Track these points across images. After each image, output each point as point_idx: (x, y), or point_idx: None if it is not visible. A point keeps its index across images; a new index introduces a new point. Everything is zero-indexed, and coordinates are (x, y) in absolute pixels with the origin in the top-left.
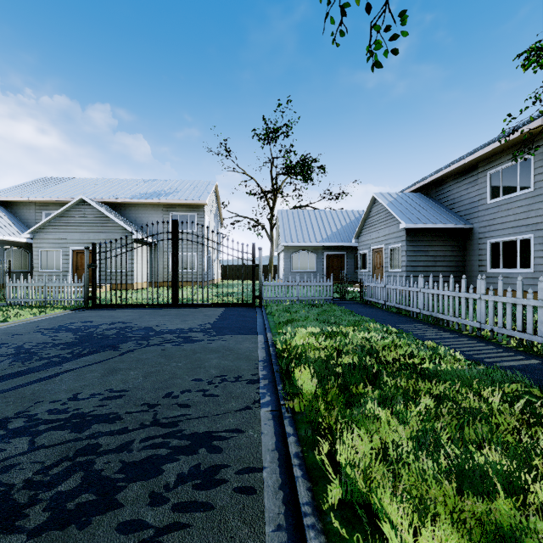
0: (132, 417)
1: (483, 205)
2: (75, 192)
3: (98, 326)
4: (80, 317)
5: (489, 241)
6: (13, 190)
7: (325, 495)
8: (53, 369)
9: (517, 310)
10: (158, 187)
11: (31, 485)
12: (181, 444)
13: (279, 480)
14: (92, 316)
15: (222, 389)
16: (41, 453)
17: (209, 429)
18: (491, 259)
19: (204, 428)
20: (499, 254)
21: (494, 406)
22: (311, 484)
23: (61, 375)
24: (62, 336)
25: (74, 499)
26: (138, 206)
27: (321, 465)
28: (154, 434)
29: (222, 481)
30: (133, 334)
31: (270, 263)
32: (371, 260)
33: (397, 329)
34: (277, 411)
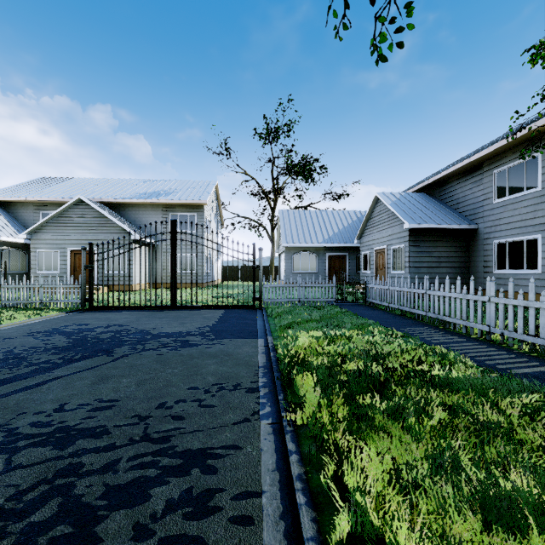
0: (121, 431)
1: (488, 205)
2: (74, 192)
3: (94, 329)
4: (75, 320)
5: (495, 241)
6: (11, 190)
7: (332, 526)
8: (42, 376)
9: (530, 314)
10: (157, 187)
11: (1, 514)
12: (173, 463)
13: (280, 507)
14: (88, 318)
15: (219, 398)
16: (17, 474)
17: (203, 445)
18: (497, 260)
19: (198, 443)
20: (505, 254)
21: (513, 420)
22: (316, 512)
23: (49, 383)
24: (55, 340)
25: (47, 532)
26: (137, 206)
27: (326, 489)
28: (144, 452)
29: (216, 509)
30: (129, 338)
31: (271, 264)
32: (373, 260)
33: (402, 333)
34: (278, 423)
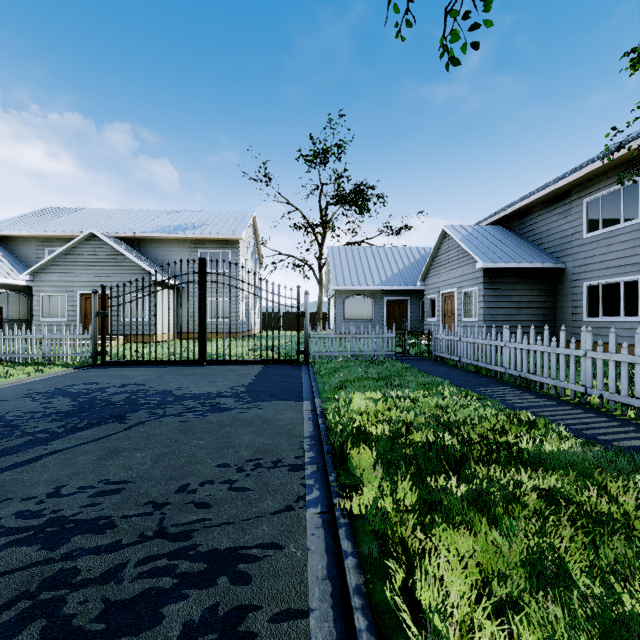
0: (130, 524)
1: (577, 240)
2: (85, 225)
3: (105, 389)
4: (84, 378)
5: (586, 283)
6: (11, 223)
7: None
8: (36, 450)
9: (636, 372)
10: (184, 220)
11: None
12: (194, 569)
13: (333, 633)
14: (100, 375)
15: (255, 479)
16: None
17: (234, 544)
18: (588, 305)
19: (227, 541)
20: (598, 299)
21: (628, 509)
22: None
23: (45, 458)
24: (57, 403)
25: None
26: (160, 242)
27: (394, 608)
28: (157, 553)
29: (249, 636)
30: (147, 400)
31: (318, 310)
32: (440, 306)
33: (478, 394)
34: (329, 513)
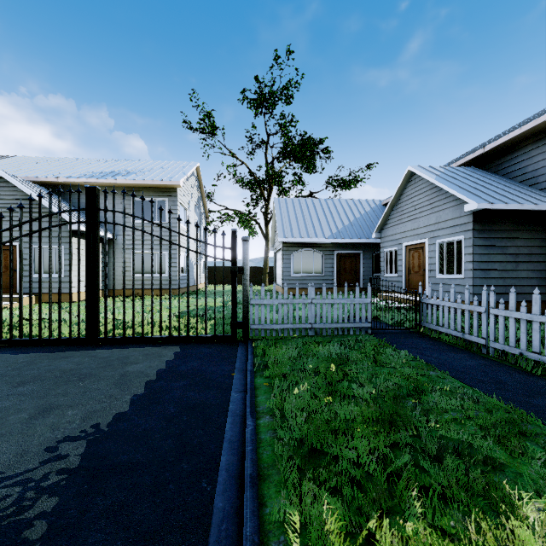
0: None
1: None
2: (4, 169)
3: None
4: None
5: None
6: None
7: None
8: None
9: None
10: (120, 167)
11: None
12: None
13: None
14: None
15: None
16: None
17: None
18: None
19: None
20: None
21: None
22: None
23: None
24: None
25: None
26: None
27: None
28: None
29: None
30: None
31: (264, 264)
32: (403, 260)
33: None
34: None
